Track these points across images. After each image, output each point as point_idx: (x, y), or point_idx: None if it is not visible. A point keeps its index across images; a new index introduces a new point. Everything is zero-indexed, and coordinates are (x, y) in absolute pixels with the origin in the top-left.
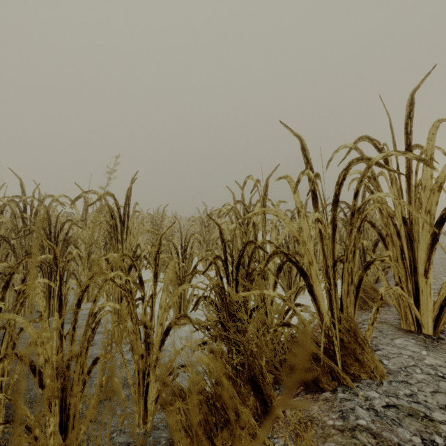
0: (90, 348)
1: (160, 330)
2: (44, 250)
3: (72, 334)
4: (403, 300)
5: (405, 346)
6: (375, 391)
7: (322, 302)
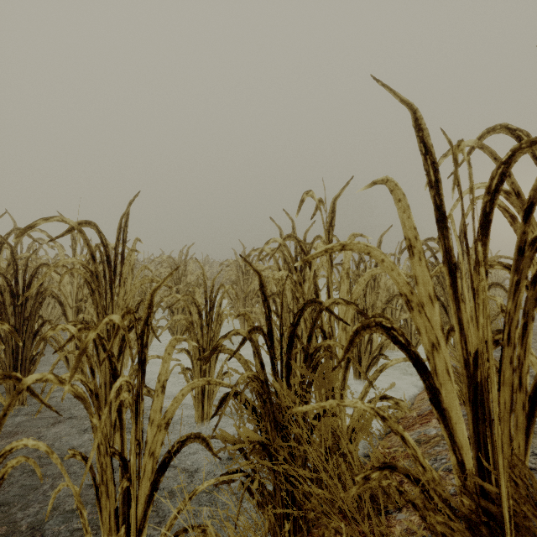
0: None
1: (150, 465)
2: (4, 308)
3: None
4: None
5: None
6: None
7: (458, 423)
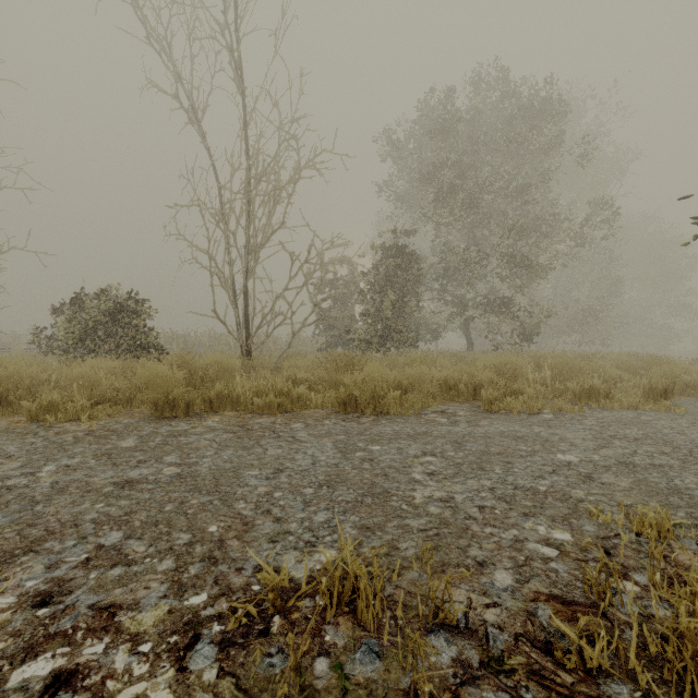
0: None
1: None
2: None
3: None
4: None
5: None
6: None
7: None
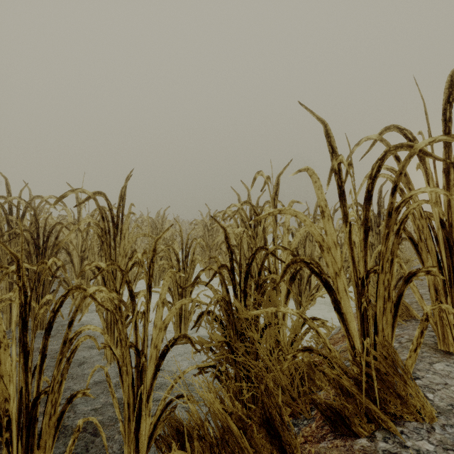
0: (64, 381)
1: (155, 354)
2: (30, 256)
3: (40, 364)
4: (443, 317)
5: (449, 374)
6: (428, 441)
7: (351, 321)
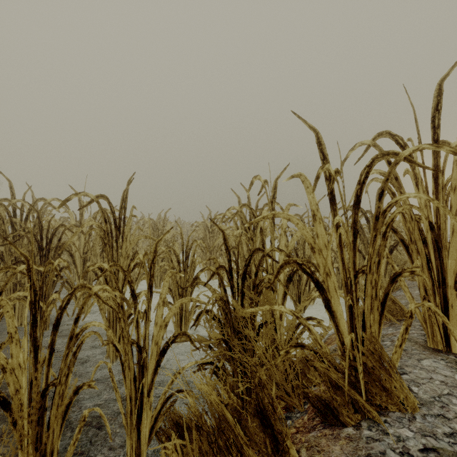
0: (70, 374)
1: (155, 350)
2: (34, 258)
3: (49, 358)
4: (431, 316)
5: (435, 369)
6: (408, 428)
7: (341, 319)
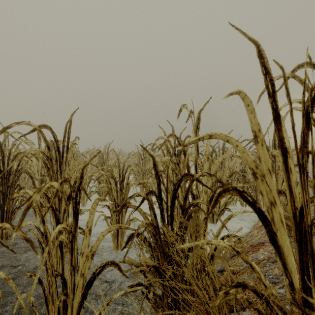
0: None
1: (81, 282)
2: None
3: None
4: None
5: None
6: None
7: (289, 255)
